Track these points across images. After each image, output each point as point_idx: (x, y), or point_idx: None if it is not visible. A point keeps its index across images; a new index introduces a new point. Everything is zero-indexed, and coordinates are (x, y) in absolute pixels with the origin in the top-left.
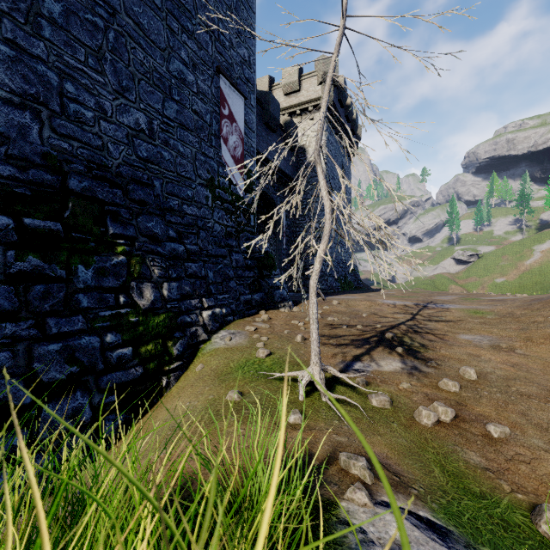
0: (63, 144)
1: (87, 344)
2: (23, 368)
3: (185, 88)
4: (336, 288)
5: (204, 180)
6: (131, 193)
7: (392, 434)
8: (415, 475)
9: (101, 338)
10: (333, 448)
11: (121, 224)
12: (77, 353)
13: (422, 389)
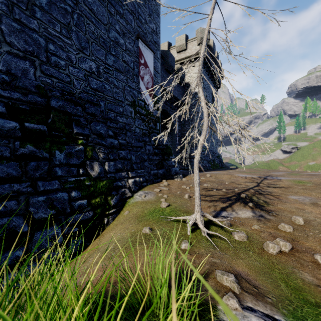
0: (47, 80)
1: (60, 197)
2: (23, 210)
3: (118, 47)
4: (208, 167)
5: (129, 102)
6: (87, 109)
7: (249, 258)
8: (268, 288)
9: (69, 194)
10: (211, 266)
11: (81, 127)
12: (55, 202)
13: (267, 230)
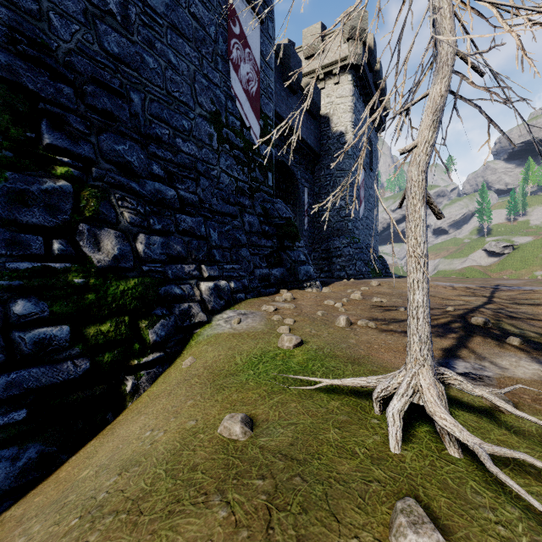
0: None
1: None
2: None
3: None
4: (366, 273)
5: (206, 112)
6: (90, 98)
7: None
8: None
9: (5, 306)
10: None
11: (69, 137)
12: None
13: None
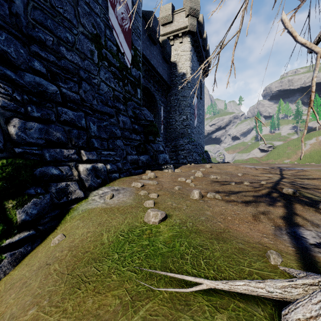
0: None
1: None
2: None
3: None
4: (199, 160)
5: (88, 32)
6: None
7: None
8: None
9: None
10: None
11: None
12: None
13: None
